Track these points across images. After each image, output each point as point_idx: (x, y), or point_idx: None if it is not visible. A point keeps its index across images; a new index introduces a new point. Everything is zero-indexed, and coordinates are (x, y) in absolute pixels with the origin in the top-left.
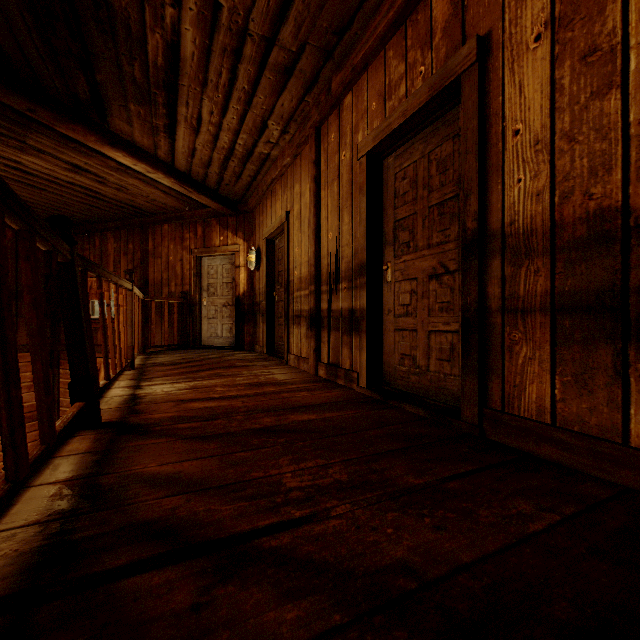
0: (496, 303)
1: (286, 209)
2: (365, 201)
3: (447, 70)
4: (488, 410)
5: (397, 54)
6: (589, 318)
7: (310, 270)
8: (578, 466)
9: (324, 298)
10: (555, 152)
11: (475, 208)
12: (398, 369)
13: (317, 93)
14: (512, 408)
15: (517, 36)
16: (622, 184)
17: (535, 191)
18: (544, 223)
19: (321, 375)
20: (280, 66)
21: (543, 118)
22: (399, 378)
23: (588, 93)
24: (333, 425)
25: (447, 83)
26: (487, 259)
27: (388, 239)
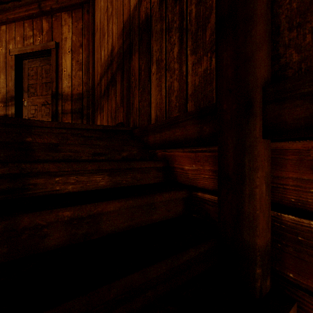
0: (61, 111)
1: None
2: (14, 72)
3: (47, 45)
4: None
5: (29, 27)
6: (78, 114)
7: None
8: None
9: None
10: (72, 79)
11: (55, 86)
12: None
13: None
14: None
15: (65, 48)
16: (82, 89)
17: (69, 86)
18: (70, 94)
19: None
20: None
21: (70, 70)
22: None
23: (78, 69)
24: None
25: (47, 49)
26: (58, 100)
27: (25, 90)
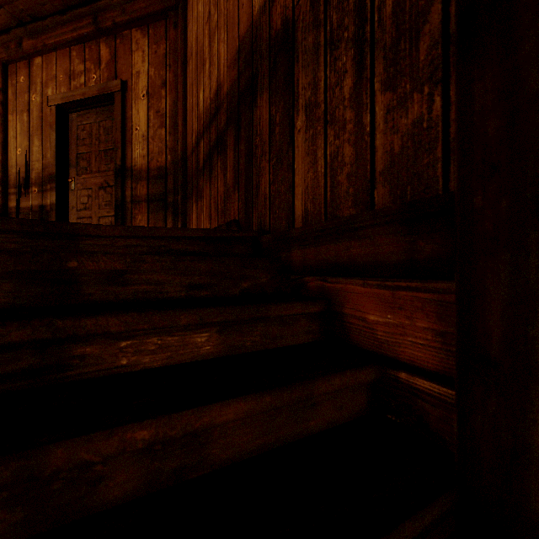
0: (130, 199)
1: None
2: (55, 135)
3: (108, 86)
4: None
5: (79, 57)
6: (158, 203)
7: None
8: None
9: (12, 198)
10: (149, 142)
11: (121, 156)
12: None
13: (7, 39)
14: None
15: (137, 90)
16: (166, 159)
17: (143, 155)
18: (146, 168)
19: None
20: None
21: (146, 128)
22: None
23: (158, 125)
24: None
25: (108, 92)
26: (126, 180)
27: (73, 163)
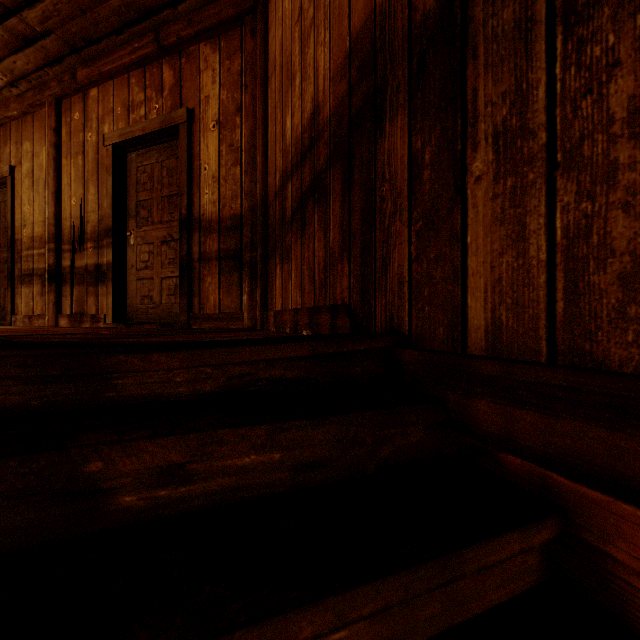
0: (197, 256)
1: (9, 163)
2: (112, 180)
3: (171, 117)
4: (193, 313)
5: (139, 84)
6: (232, 262)
7: (49, 229)
8: (227, 327)
9: (66, 256)
10: (220, 184)
11: (187, 203)
12: (140, 307)
13: (60, 71)
14: (204, 310)
15: (206, 120)
16: (241, 206)
17: (213, 201)
18: (217, 217)
19: (63, 325)
20: (19, 33)
21: (216, 166)
22: (141, 314)
23: (231, 163)
24: (88, 330)
25: (171, 125)
26: (193, 232)
27: (132, 213)
